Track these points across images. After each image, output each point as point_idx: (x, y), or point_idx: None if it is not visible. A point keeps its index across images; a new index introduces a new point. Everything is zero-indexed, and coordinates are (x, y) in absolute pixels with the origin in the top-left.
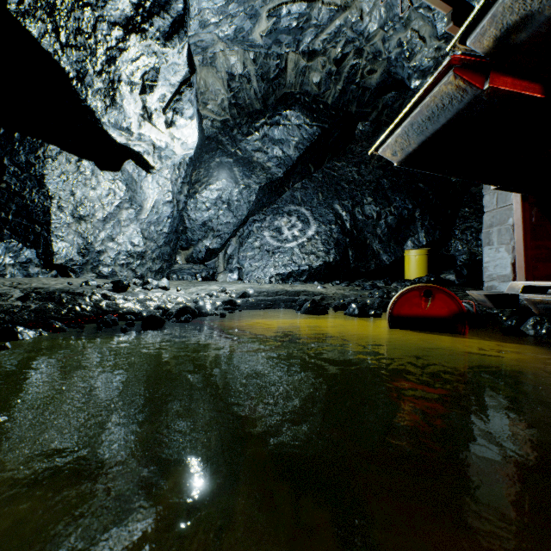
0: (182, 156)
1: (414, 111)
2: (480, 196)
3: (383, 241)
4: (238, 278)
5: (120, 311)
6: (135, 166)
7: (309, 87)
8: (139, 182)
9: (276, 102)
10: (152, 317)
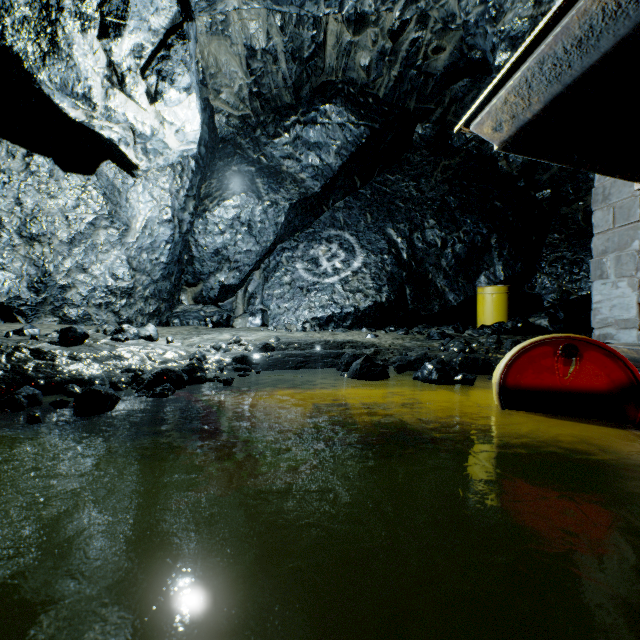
0: (180, 152)
1: (552, 32)
2: (573, 219)
3: (449, 276)
4: (261, 323)
5: (57, 377)
6: (118, 170)
7: (355, 73)
8: (125, 193)
9: (312, 94)
10: (93, 392)
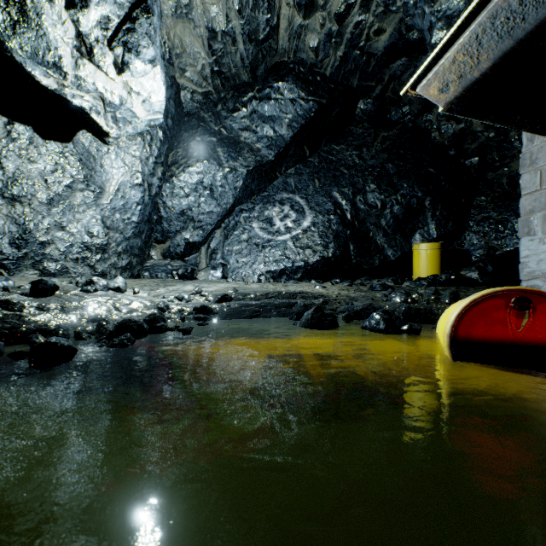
0: (148, 121)
1: None
2: (498, 183)
3: (388, 234)
4: (221, 276)
5: (23, 328)
6: (93, 138)
7: (305, 54)
8: (99, 159)
9: (267, 73)
10: (48, 345)
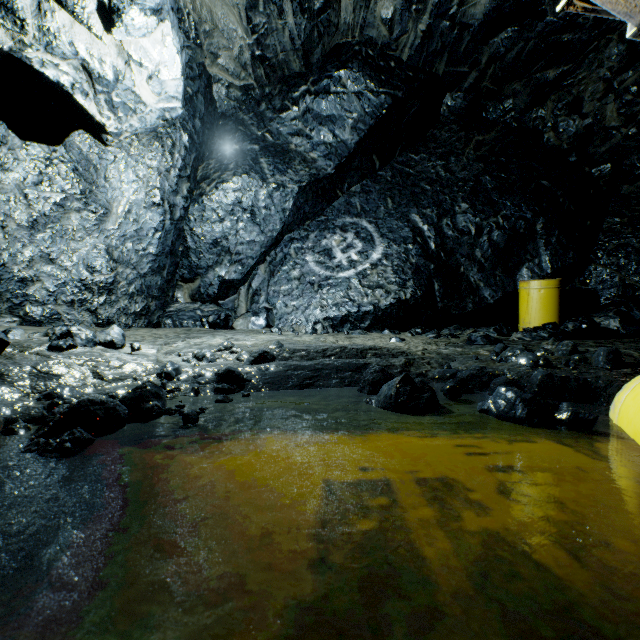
0: (160, 111)
1: None
2: (638, 198)
3: (485, 268)
4: (265, 324)
5: None
6: (94, 142)
7: (375, 30)
8: (103, 170)
9: (324, 59)
10: None
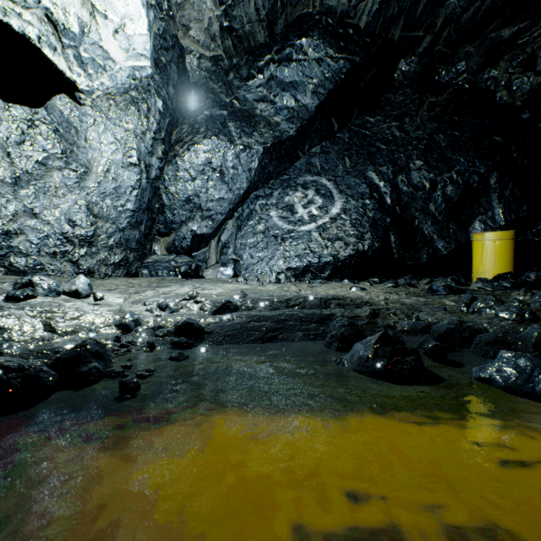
0: (129, 70)
1: None
2: None
3: (439, 221)
4: (233, 274)
5: None
6: (74, 106)
7: None
8: (83, 132)
9: (287, 29)
10: None
